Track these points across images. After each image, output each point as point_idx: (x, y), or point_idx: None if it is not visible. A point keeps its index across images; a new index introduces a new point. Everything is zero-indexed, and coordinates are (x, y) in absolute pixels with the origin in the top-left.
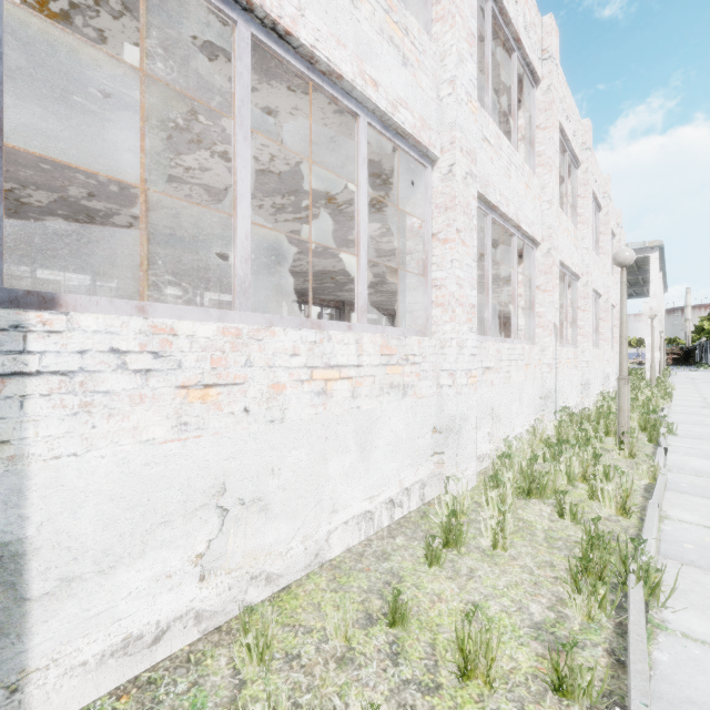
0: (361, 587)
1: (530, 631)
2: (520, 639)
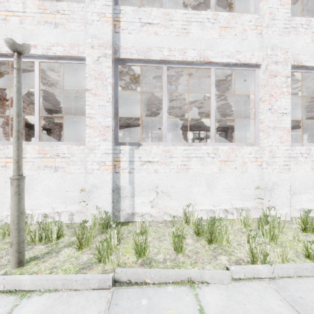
0: None
1: None
2: None
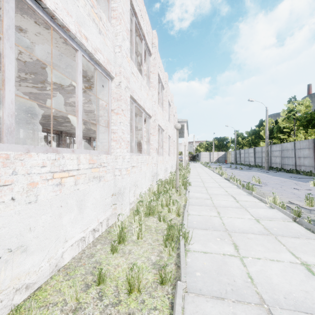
0: (81, 273)
1: (152, 266)
2: (149, 270)
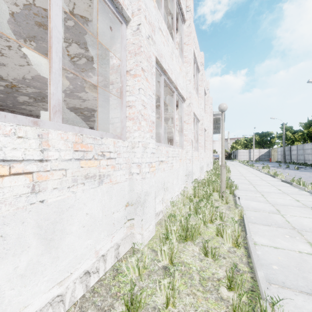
0: None
1: None
2: None
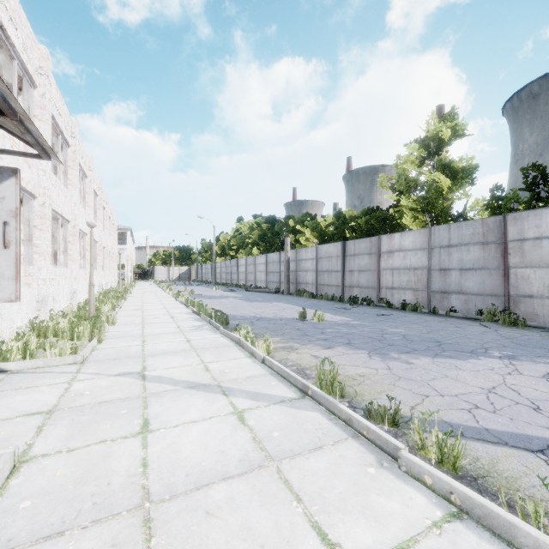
0: None
1: None
2: None
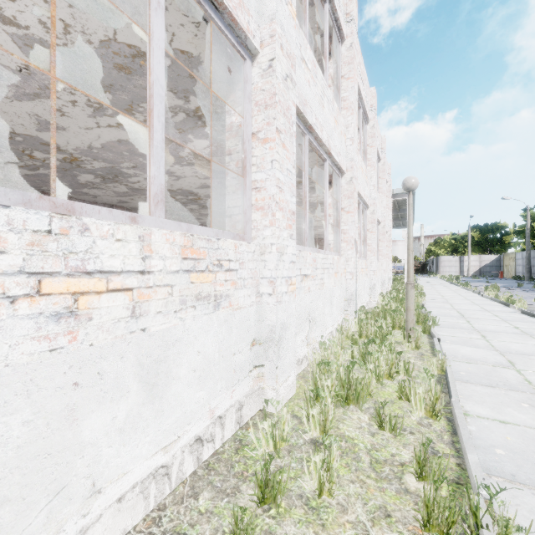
0: None
1: None
2: None
